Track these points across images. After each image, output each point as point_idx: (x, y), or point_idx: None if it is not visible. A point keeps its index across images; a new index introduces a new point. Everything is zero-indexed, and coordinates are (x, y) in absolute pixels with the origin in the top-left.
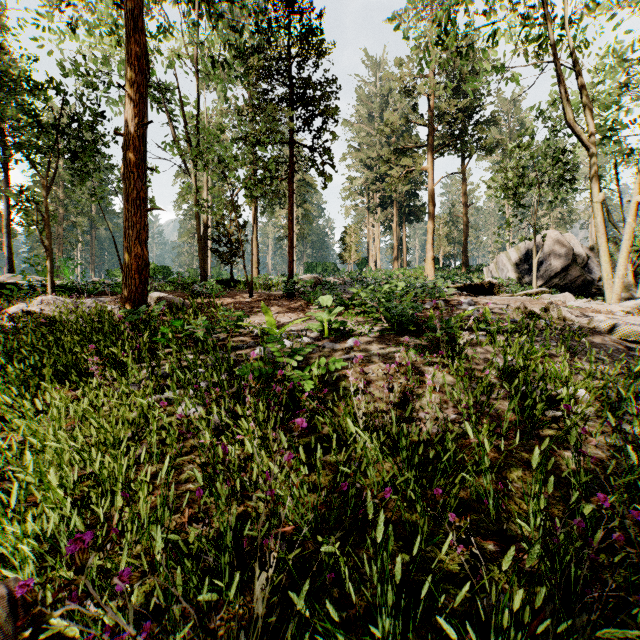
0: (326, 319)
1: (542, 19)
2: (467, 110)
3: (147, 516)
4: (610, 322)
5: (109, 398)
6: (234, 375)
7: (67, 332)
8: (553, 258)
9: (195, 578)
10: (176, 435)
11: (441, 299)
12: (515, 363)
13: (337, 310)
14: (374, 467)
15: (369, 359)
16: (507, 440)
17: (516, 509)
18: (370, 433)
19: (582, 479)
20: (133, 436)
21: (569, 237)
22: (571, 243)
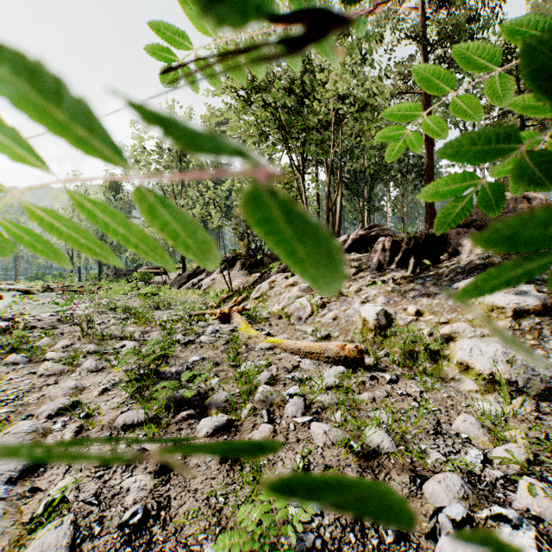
0: None
1: None
2: None
3: None
4: None
5: None
6: None
7: None
8: None
9: None
10: None
11: None
12: None
13: None
14: None
15: None
16: None
17: None
18: None
19: None
20: None
21: None
22: None
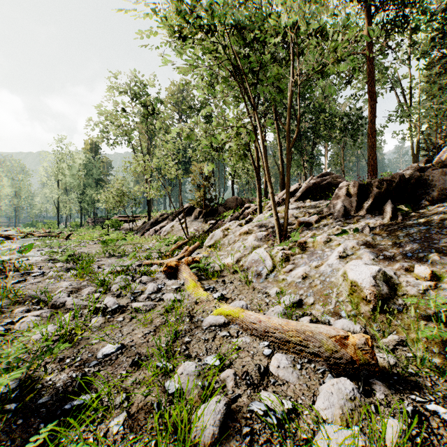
0: None
1: None
2: None
3: None
4: None
5: None
6: None
7: None
8: None
9: None
10: None
11: None
12: None
13: None
14: None
15: None
16: None
17: None
18: None
19: None
20: None
21: None
22: None
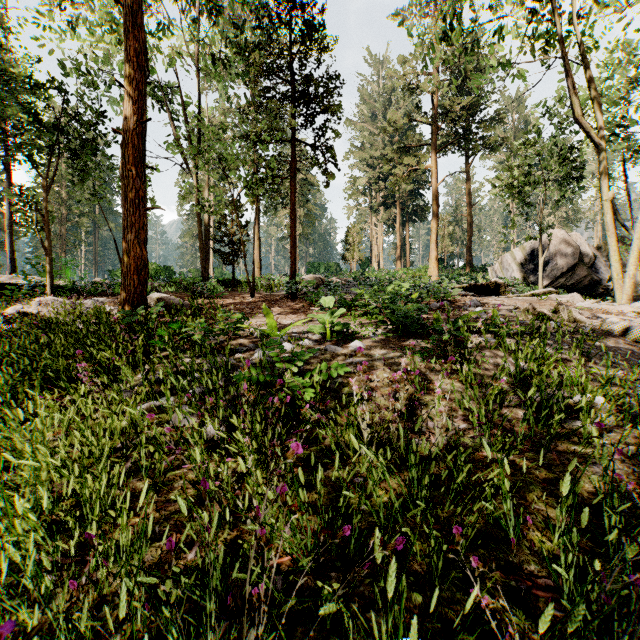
0: (328, 321)
1: (549, 13)
2: (471, 108)
3: (129, 544)
4: (623, 324)
5: (99, 406)
6: (232, 381)
7: (62, 334)
8: (559, 258)
9: (175, 628)
10: (165, 449)
11: (446, 300)
12: (527, 368)
13: (340, 312)
14: (380, 484)
15: (373, 363)
16: (522, 453)
17: (539, 536)
18: (375, 446)
19: (615, 505)
20: (122, 447)
21: (575, 236)
22: (577, 242)
